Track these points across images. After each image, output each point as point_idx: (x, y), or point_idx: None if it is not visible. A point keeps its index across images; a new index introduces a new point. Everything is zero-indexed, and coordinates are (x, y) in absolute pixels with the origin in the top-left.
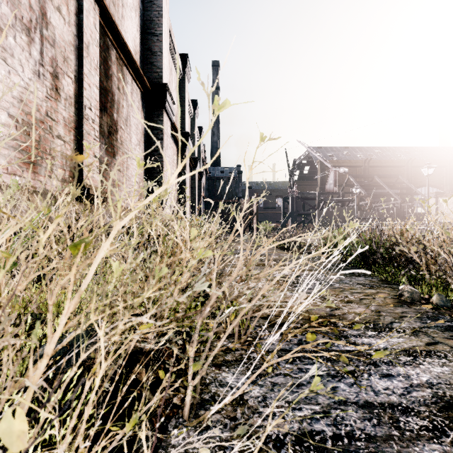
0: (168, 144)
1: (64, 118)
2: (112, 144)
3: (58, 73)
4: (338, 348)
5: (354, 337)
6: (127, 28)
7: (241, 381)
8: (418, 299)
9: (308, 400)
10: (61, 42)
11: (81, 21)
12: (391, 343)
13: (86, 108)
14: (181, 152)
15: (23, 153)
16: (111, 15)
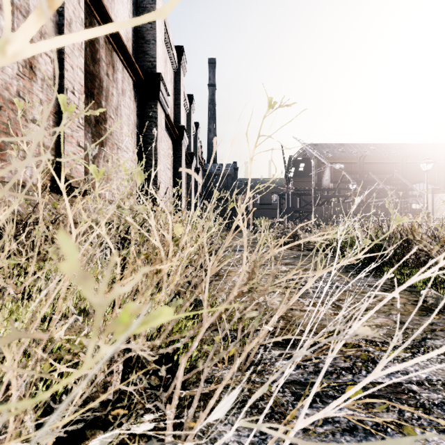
0: (163, 137)
1: (40, 101)
2: (99, 134)
3: None
4: None
5: None
6: (118, 13)
7: None
8: (444, 306)
9: None
10: None
11: None
12: (433, 371)
13: (68, 92)
14: (176, 146)
15: None
16: None
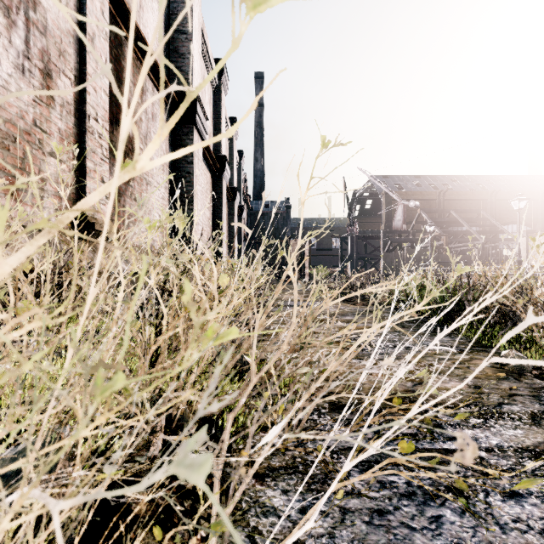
0: (200, 170)
1: (59, 130)
2: None
3: (51, 70)
4: (432, 446)
5: (451, 427)
6: (147, 22)
7: (296, 535)
8: (528, 369)
9: (399, 543)
10: (55, 30)
11: (84, 5)
12: (506, 438)
13: (91, 119)
14: (216, 180)
15: (0, 174)
16: (124, 1)
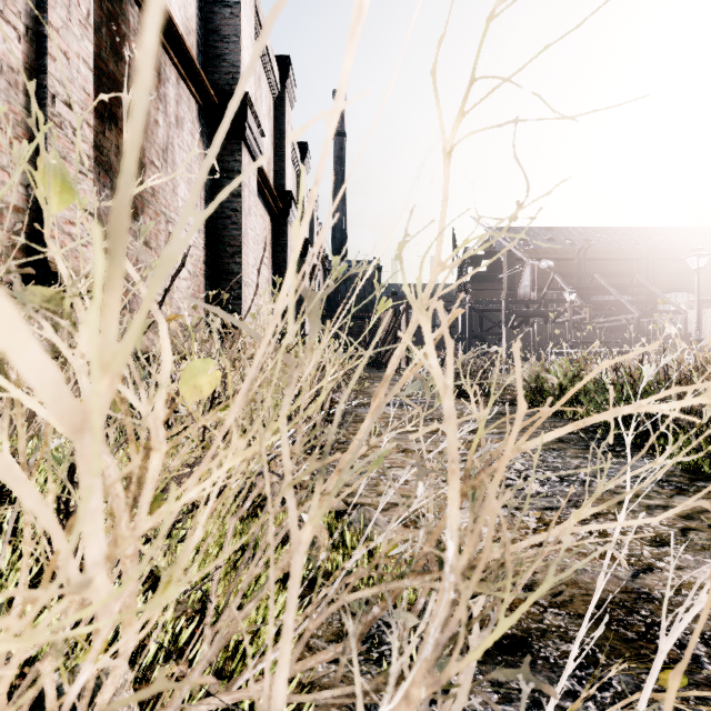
0: (252, 207)
1: None
2: None
3: None
4: None
5: None
6: None
7: None
8: None
9: None
10: None
11: None
12: None
13: (57, 101)
14: (279, 227)
15: None
16: None
